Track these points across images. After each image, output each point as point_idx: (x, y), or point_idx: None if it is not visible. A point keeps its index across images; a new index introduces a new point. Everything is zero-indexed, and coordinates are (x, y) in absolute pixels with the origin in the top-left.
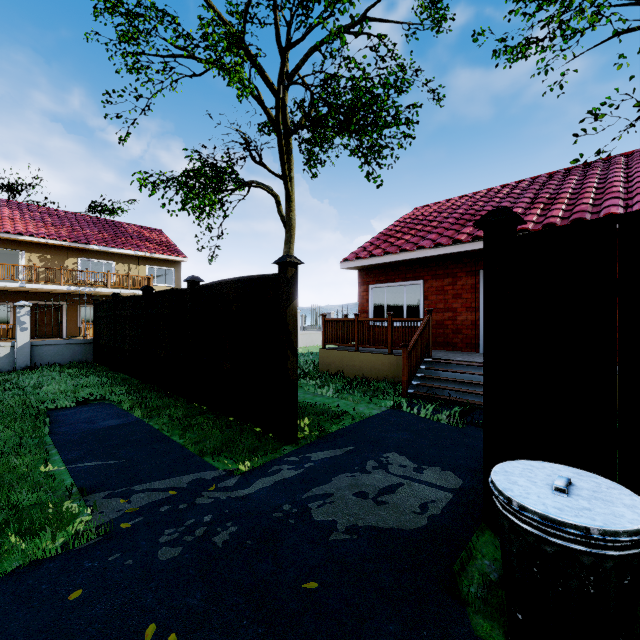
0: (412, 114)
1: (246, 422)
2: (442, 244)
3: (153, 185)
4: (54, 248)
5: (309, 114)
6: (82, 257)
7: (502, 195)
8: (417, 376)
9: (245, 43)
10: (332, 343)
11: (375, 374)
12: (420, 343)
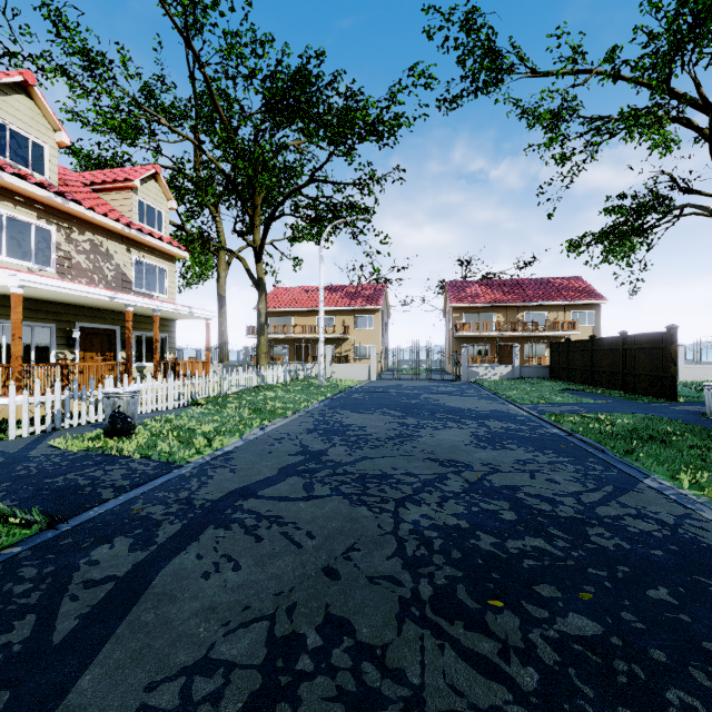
0: None
1: (652, 396)
2: None
3: (577, 248)
4: (510, 308)
5: None
6: (526, 311)
7: None
8: None
9: (670, 89)
10: None
11: None
12: None
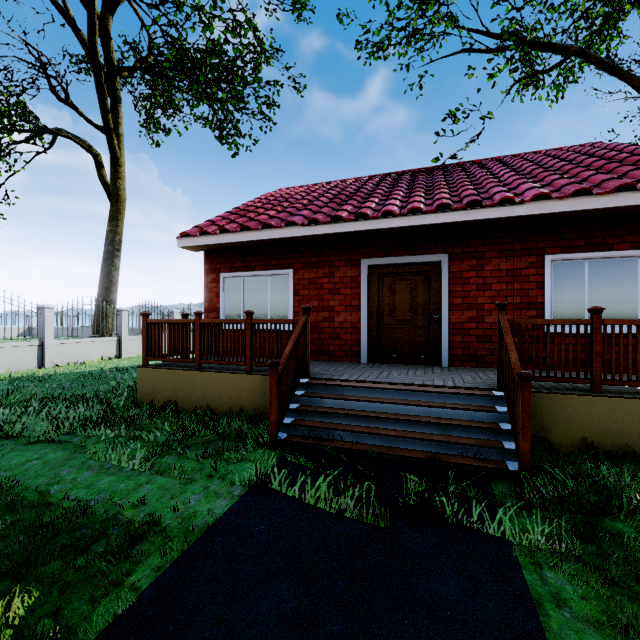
0: (273, 92)
1: None
2: (318, 222)
3: None
4: None
5: (146, 60)
6: None
7: (374, 182)
8: (291, 409)
9: None
10: (159, 358)
11: (227, 404)
12: (295, 357)
